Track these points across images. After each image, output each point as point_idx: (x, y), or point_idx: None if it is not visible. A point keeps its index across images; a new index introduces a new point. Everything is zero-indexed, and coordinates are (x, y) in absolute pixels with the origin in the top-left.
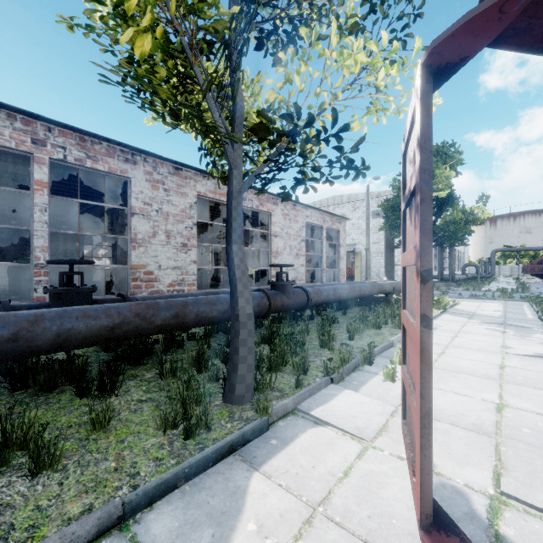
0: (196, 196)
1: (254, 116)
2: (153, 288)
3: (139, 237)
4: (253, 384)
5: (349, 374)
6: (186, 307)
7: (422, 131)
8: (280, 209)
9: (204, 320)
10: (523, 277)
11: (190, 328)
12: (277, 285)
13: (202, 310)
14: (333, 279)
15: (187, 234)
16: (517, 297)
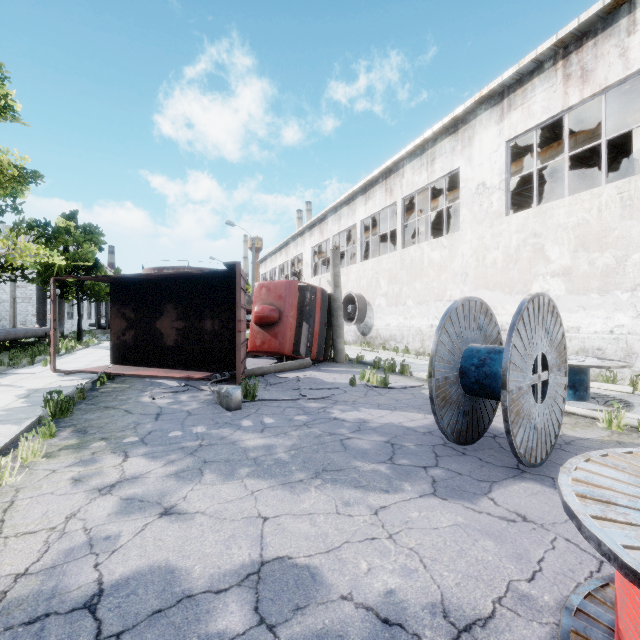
0: None
1: None
2: None
3: None
4: None
5: (22, 368)
6: None
7: (54, 291)
8: None
9: None
10: None
11: None
12: None
13: None
14: None
15: None
16: None
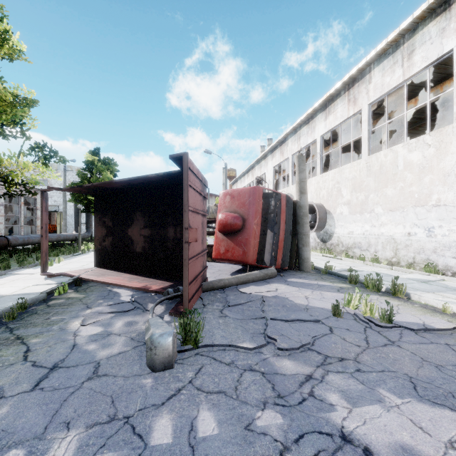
0: None
1: None
2: None
3: None
4: None
5: (33, 267)
6: None
7: (41, 202)
8: None
9: None
10: None
11: None
12: None
13: None
14: (32, 233)
15: None
16: None
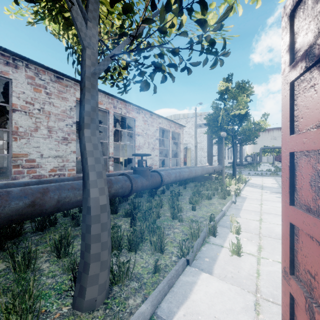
0: (75, 101)
1: (115, 19)
2: (35, 173)
3: (21, 130)
4: (108, 281)
5: (200, 248)
6: (45, 194)
7: None
8: (141, 117)
9: (67, 205)
10: (275, 163)
11: (52, 213)
12: (138, 170)
13: (64, 196)
14: (176, 164)
15: (67, 130)
16: (280, 174)
